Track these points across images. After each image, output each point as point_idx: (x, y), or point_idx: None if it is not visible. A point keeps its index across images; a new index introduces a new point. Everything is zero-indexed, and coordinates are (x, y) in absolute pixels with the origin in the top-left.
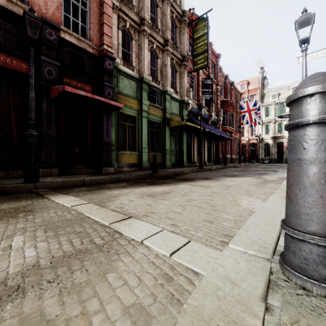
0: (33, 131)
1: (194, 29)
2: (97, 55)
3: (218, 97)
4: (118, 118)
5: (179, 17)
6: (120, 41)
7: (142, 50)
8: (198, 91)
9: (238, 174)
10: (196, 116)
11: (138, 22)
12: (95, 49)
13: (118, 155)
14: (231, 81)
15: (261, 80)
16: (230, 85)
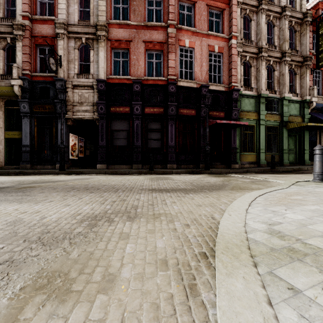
0: (208, 146)
1: (319, 25)
2: (227, 91)
3: None
4: (240, 129)
5: (299, 21)
6: (242, 73)
7: (259, 72)
8: None
9: None
10: None
11: (256, 52)
12: (226, 87)
13: (240, 155)
14: None
15: None
16: None
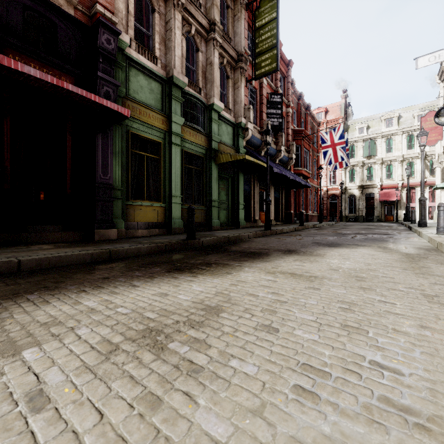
0: None
1: (255, 13)
2: (84, 23)
3: (289, 124)
4: (127, 143)
5: None
6: (131, 9)
7: (171, 31)
8: (261, 113)
9: (339, 242)
10: (258, 150)
11: None
12: (81, 12)
13: (127, 207)
14: (306, 103)
15: (343, 107)
16: (305, 109)
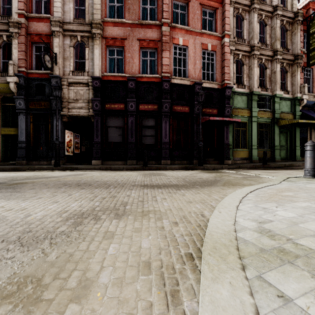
0: (201, 143)
1: (309, 24)
2: (220, 88)
3: None
4: (233, 126)
5: (290, 20)
6: (234, 71)
7: (252, 70)
8: None
9: None
10: (314, 108)
11: (248, 50)
12: (219, 85)
13: (233, 151)
14: None
15: None
16: None
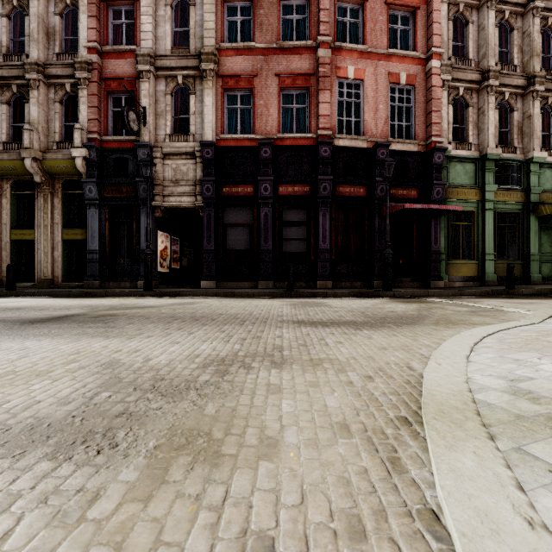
0: (389, 250)
1: None
2: (423, 152)
3: None
4: (447, 219)
5: None
6: (450, 119)
7: (484, 115)
8: None
9: None
10: None
11: (477, 79)
12: (420, 145)
13: (448, 265)
14: None
15: None
16: None
